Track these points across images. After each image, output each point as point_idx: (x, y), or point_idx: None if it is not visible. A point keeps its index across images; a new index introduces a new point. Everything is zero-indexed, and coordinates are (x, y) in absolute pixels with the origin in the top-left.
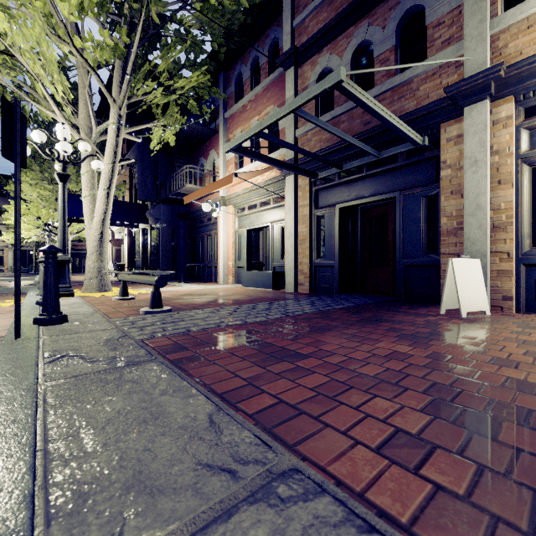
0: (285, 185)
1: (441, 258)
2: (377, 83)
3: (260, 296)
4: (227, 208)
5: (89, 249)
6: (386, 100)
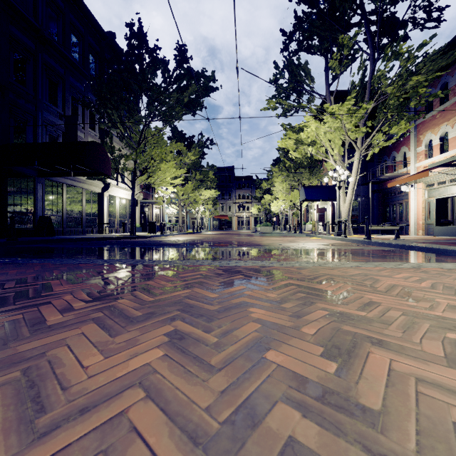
0: None
1: None
2: None
3: (450, 239)
4: (417, 184)
5: (343, 216)
6: None
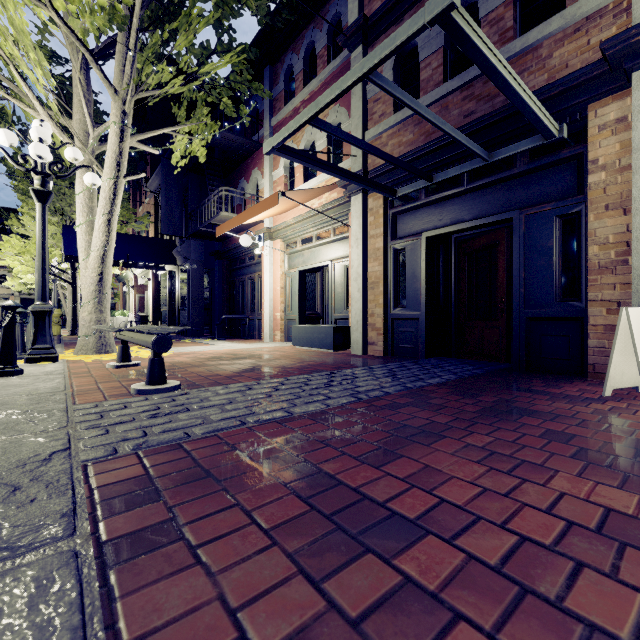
0: (349, 210)
1: (589, 307)
2: None
3: (315, 361)
4: (274, 242)
5: (84, 296)
6: None
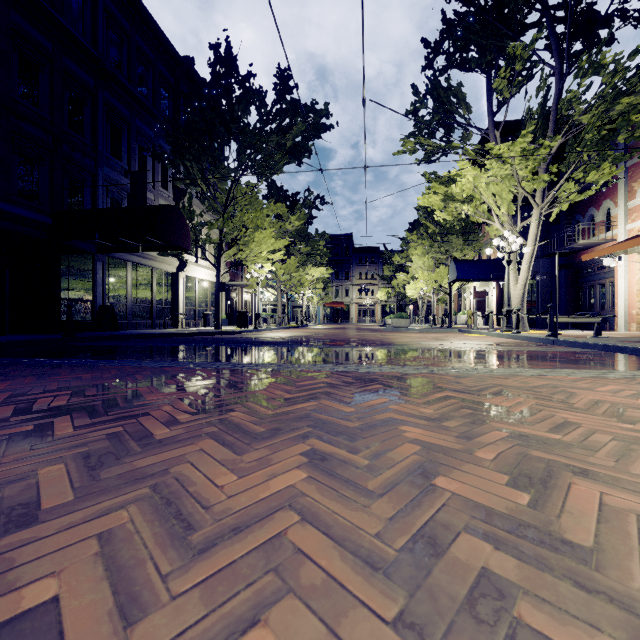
0: None
1: None
2: None
3: None
4: (628, 256)
5: (514, 304)
6: None
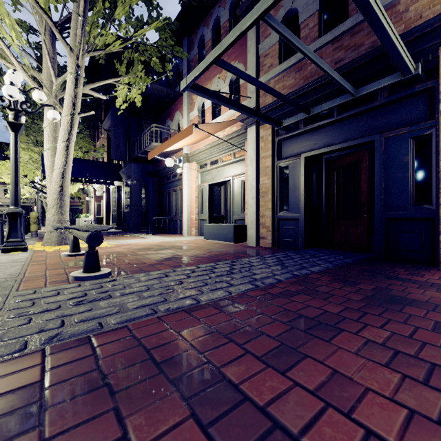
0: (245, 139)
1: (440, 209)
2: (351, 14)
3: (220, 251)
4: (190, 164)
5: (49, 202)
6: (363, 31)
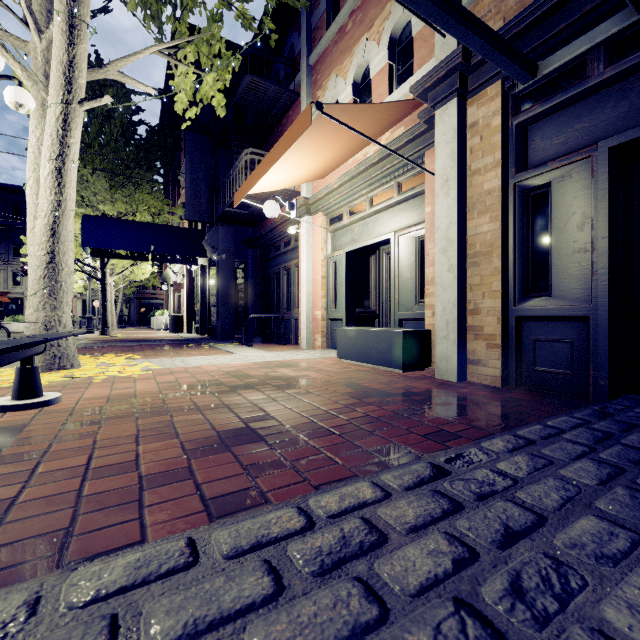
0: (426, 147)
1: None
2: None
3: (378, 401)
4: (313, 218)
5: (29, 285)
6: None
